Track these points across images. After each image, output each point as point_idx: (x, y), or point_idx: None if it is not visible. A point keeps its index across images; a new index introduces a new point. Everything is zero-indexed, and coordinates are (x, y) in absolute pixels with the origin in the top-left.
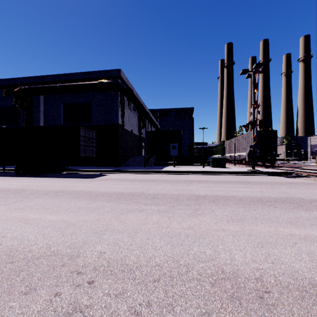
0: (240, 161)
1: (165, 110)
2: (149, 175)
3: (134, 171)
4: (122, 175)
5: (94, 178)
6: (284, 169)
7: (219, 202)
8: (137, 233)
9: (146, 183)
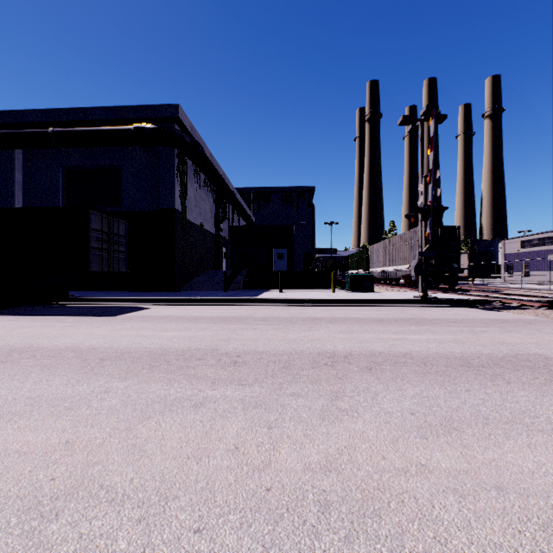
0: (395, 280)
1: (265, 190)
2: (233, 307)
3: (203, 299)
4: (177, 309)
5: (117, 316)
6: (476, 295)
7: (383, 372)
8: (169, 499)
9: (225, 325)
